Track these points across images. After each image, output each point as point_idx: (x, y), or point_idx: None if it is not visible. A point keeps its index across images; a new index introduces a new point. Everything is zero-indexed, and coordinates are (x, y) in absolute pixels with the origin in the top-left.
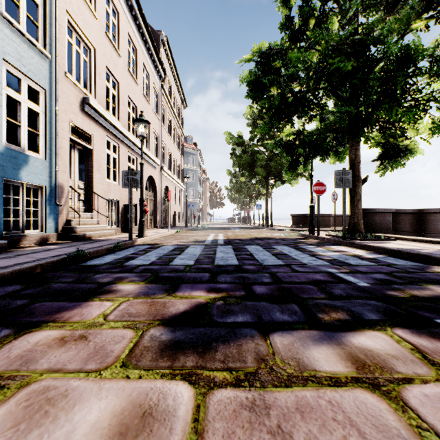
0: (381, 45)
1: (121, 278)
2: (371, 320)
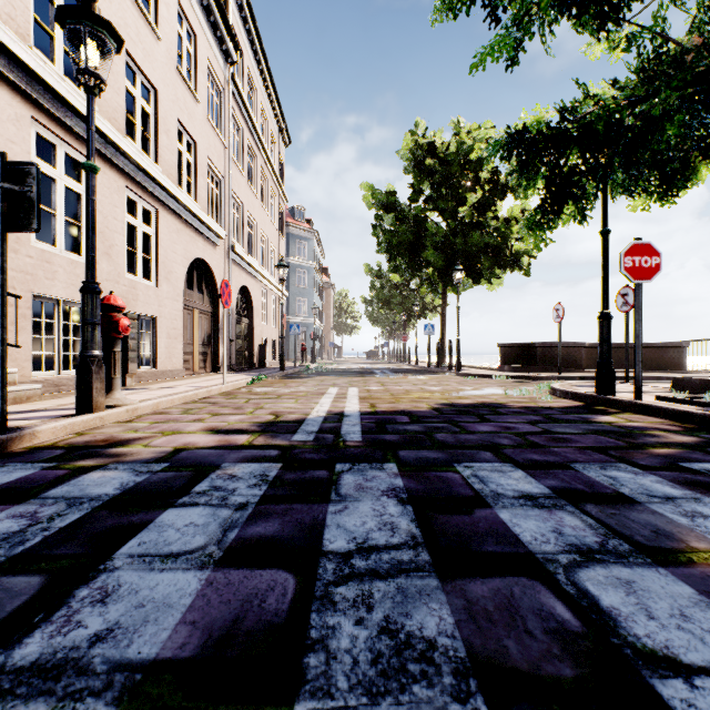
0: None
1: None
2: None
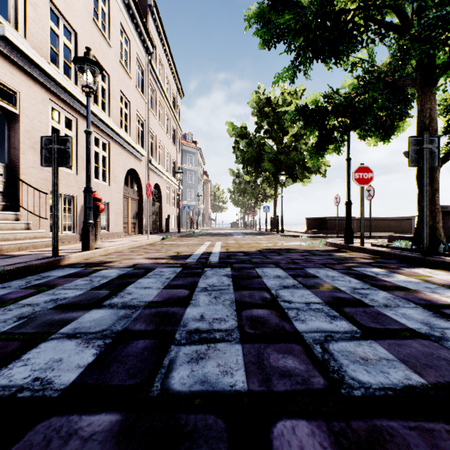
0: None
1: None
2: None
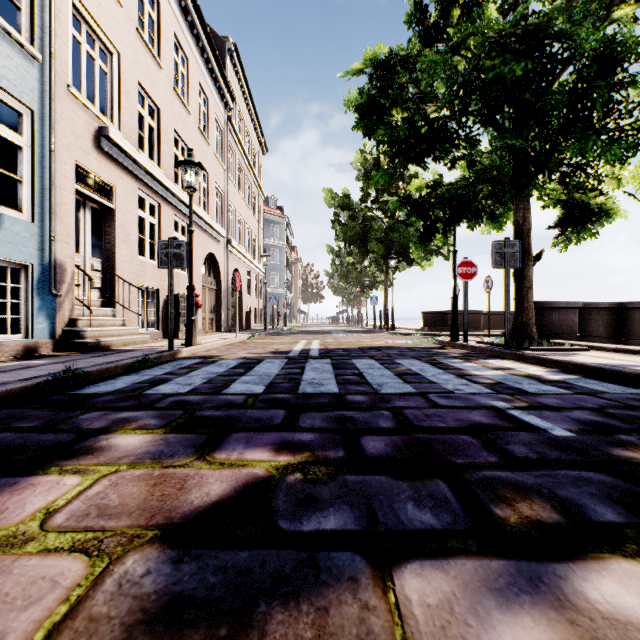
0: (569, 38)
1: (125, 421)
2: (608, 523)
